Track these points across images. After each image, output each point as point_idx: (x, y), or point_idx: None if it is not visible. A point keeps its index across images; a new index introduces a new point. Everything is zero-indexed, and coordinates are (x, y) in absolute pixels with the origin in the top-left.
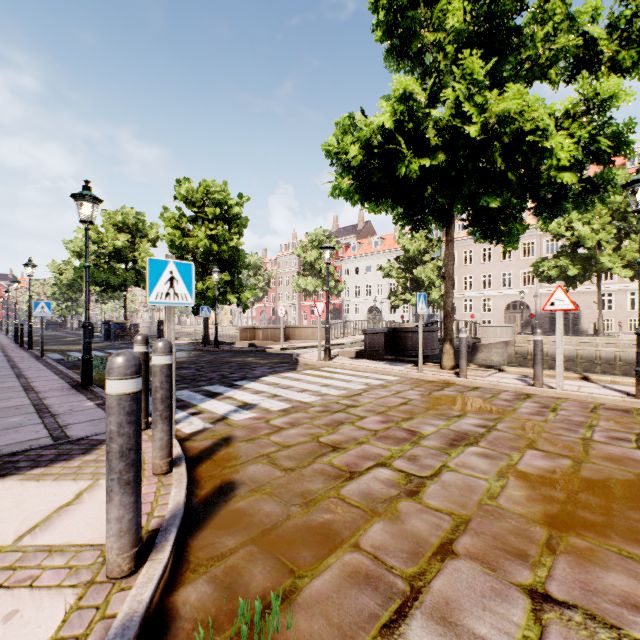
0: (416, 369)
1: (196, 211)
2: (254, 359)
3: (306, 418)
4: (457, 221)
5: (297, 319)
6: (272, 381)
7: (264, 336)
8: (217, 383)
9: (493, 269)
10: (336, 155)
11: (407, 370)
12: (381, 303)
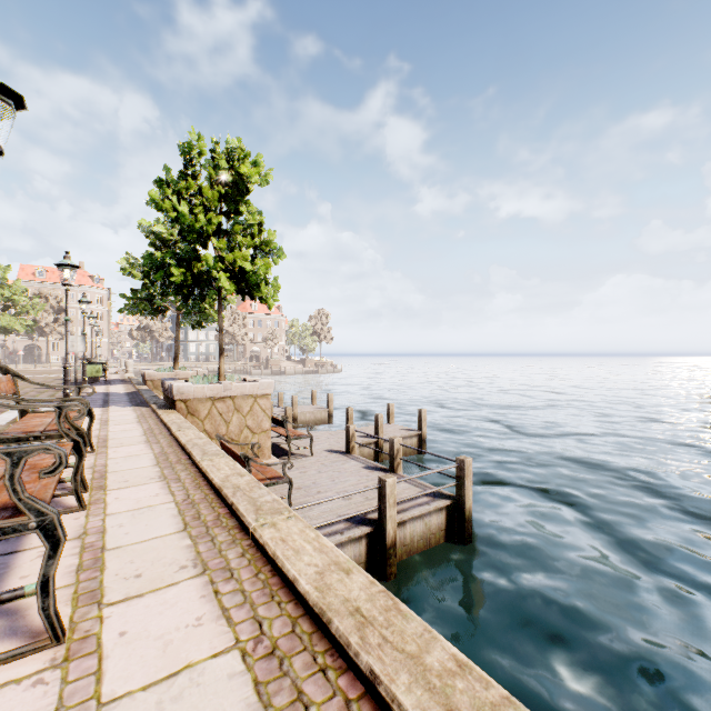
0: None
1: None
2: None
3: None
4: None
5: None
6: None
7: None
8: None
9: None
10: None
11: None
12: None
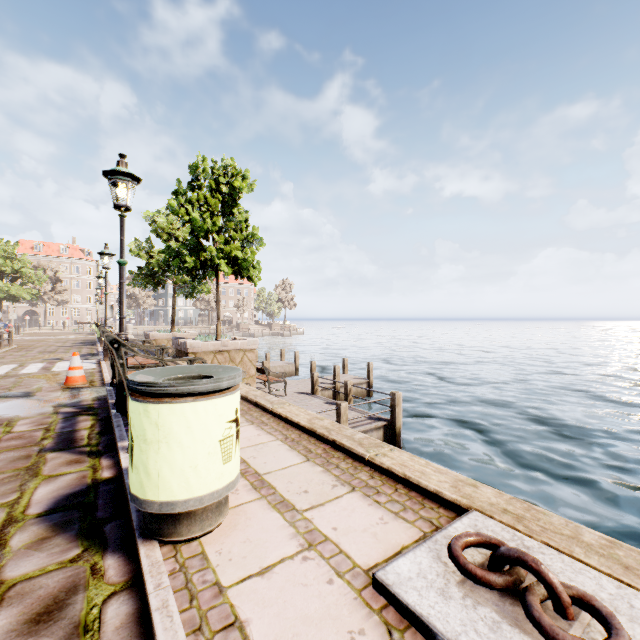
0: None
1: None
2: None
3: None
4: None
5: None
6: None
7: None
8: None
9: None
10: None
11: None
12: None
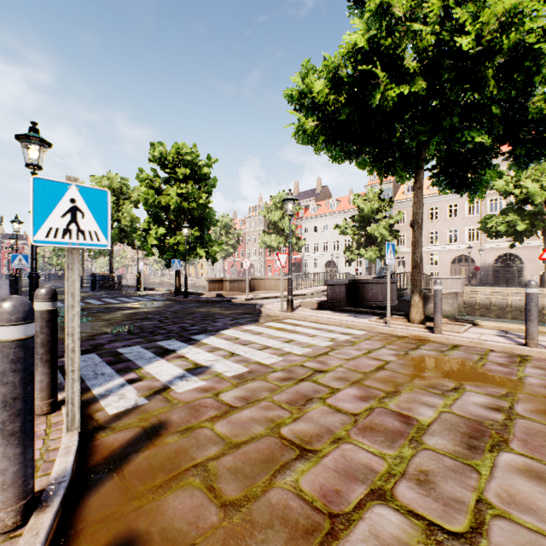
0: (382, 322)
1: (169, 172)
2: (219, 309)
3: (264, 390)
4: (406, 183)
5: (263, 272)
6: (232, 335)
7: (231, 287)
8: (174, 337)
9: (440, 226)
10: (299, 101)
11: (373, 323)
12: (337, 258)
